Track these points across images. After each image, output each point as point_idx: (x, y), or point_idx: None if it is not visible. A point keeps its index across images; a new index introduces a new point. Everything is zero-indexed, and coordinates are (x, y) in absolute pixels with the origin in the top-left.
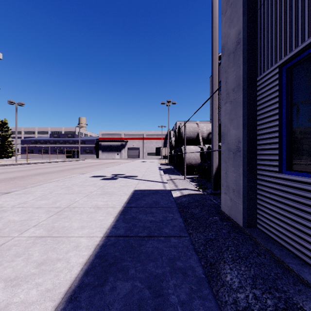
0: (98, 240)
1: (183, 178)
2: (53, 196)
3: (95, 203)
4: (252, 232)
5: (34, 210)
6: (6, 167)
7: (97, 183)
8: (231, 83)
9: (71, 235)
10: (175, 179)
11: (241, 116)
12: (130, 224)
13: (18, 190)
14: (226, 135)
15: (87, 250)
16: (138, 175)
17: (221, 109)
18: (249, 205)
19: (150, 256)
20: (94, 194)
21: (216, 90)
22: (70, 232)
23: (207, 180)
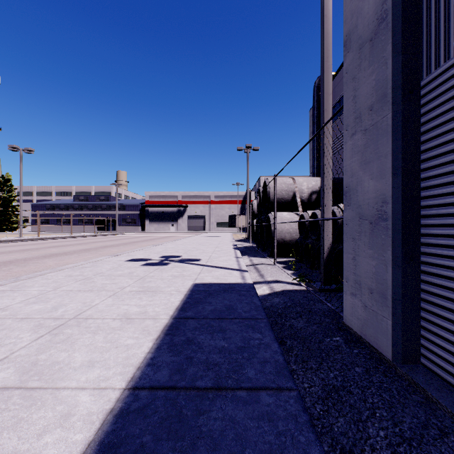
0: (113, 399)
1: (273, 263)
2: (56, 296)
3: (124, 309)
4: (415, 374)
5: (15, 323)
6: (4, 244)
7: (135, 272)
8: (365, 97)
9: (63, 385)
10: (260, 264)
11: (388, 155)
12: (181, 357)
13: (4, 284)
14: (354, 191)
15: (85, 426)
16: (201, 257)
17: (344, 146)
18: (405, 321)
19: (218, 448)
20: (126, 291)
21: (333, 116)
22: (64, 375)
23: (312, 267)
